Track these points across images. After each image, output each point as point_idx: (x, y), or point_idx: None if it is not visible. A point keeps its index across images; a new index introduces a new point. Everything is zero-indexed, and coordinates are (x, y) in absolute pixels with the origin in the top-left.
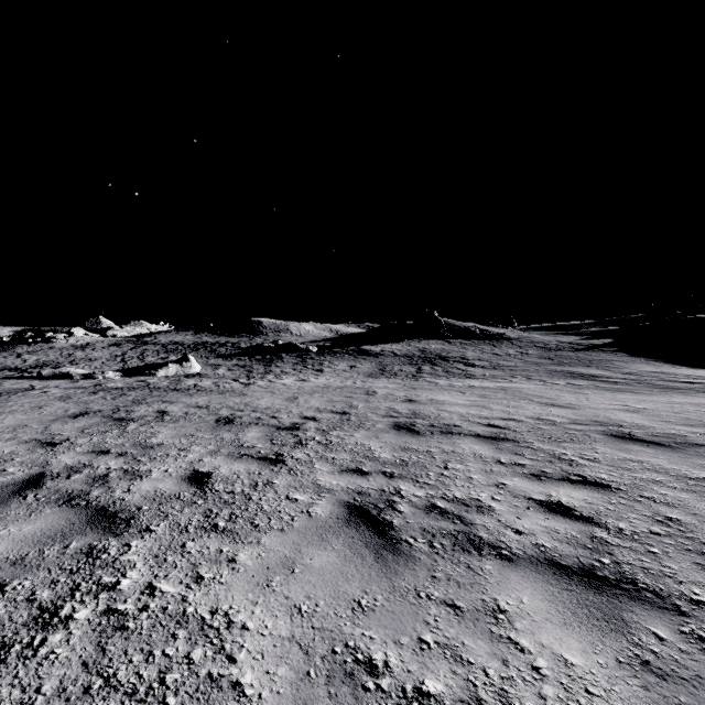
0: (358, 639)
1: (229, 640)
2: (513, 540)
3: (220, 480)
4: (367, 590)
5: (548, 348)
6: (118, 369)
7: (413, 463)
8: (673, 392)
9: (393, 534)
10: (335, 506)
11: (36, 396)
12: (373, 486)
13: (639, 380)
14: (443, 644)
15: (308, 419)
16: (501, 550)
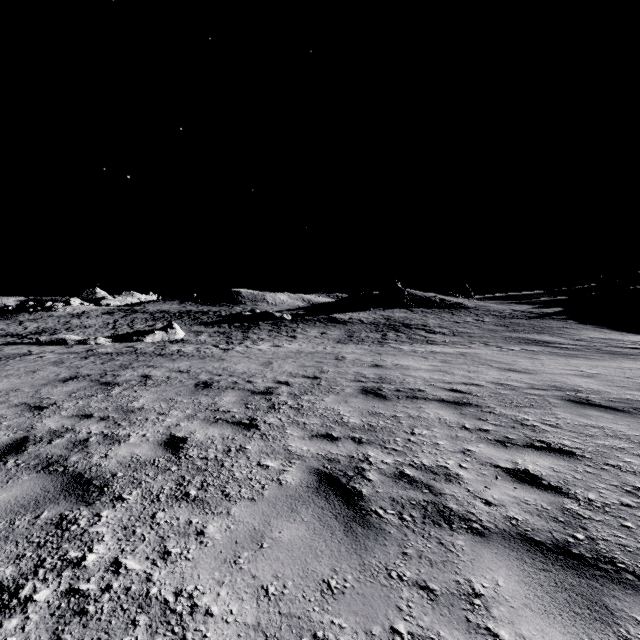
0: (327, 628)
1: (191, 628)
2: (484, 512)
3: (195, 446)
4: (336, 569)
5: (502, 316)
6: (109, 335)
7: (381, 428)
8: (623, 358)
9: (363, 505)
10: (305, 473)
11: (32, 360)
12: (343, 452)
13: (589, 346)
14: (417, 636)
15: (282, 383)
16: (472, 523)
